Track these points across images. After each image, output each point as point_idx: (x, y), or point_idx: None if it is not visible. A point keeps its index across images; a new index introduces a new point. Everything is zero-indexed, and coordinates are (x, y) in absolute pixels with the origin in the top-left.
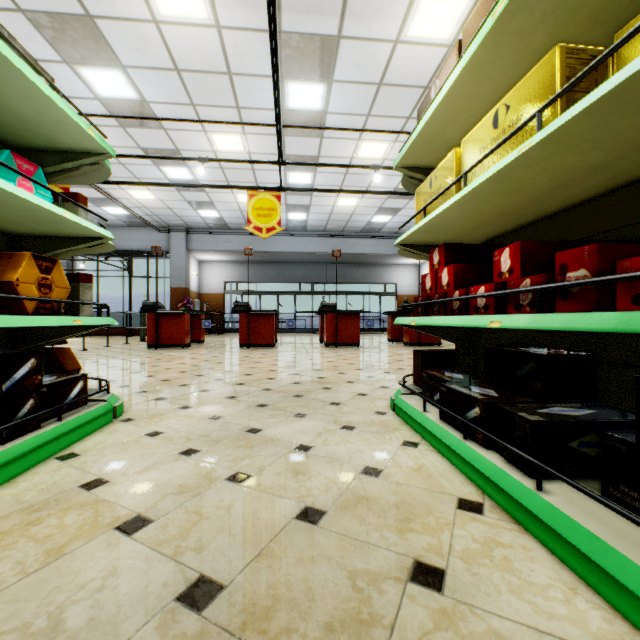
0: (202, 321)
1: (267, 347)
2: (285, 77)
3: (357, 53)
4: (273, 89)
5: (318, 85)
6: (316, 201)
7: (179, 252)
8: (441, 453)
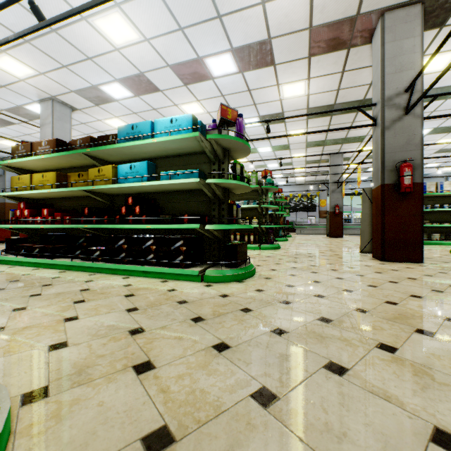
0: None
1: None
2: None
3: None
4: None
5: None
6: None
7: None
8: (25, 266)
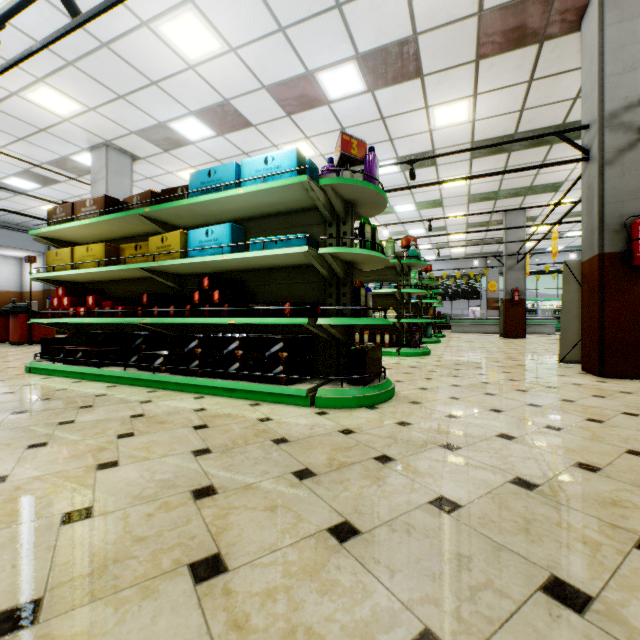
0: None
1: None
2: None
3: None
4: None
5: None
6: None
7: None
8: (65, 377)
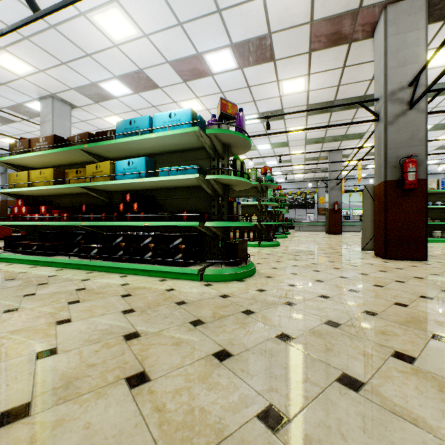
0: None
1: None
2: None
3: None
4: None
5: None
6: None
7: None
8: (23, 264)
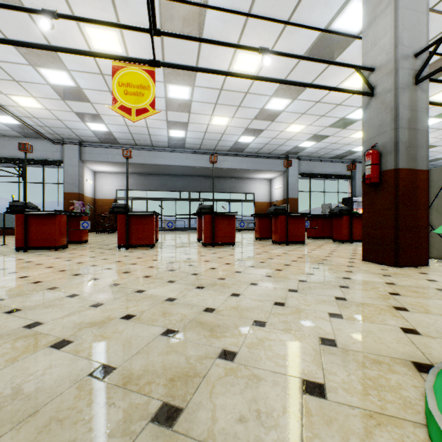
0: (80, 222)
1: (147, 247)
2: None
3: None
4: None
5: None
6: (193, 119)
7: (72, 162)
8: None
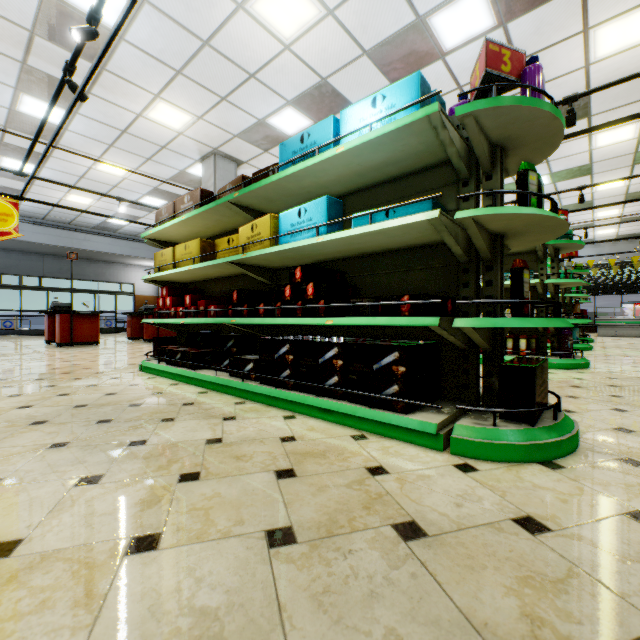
0: None
1: None
2: (22, 90)
3: (105, 107)
4: (44, 154)
5: (61, 109)
6: (38, 190)
7: None
8: (166, 377)
